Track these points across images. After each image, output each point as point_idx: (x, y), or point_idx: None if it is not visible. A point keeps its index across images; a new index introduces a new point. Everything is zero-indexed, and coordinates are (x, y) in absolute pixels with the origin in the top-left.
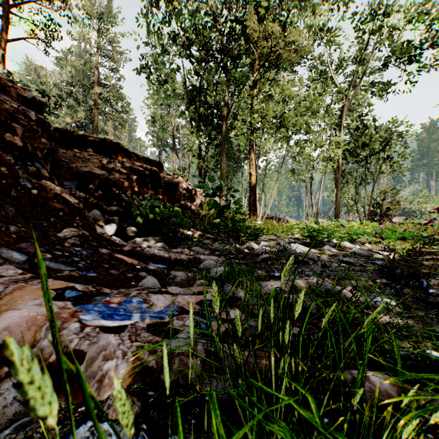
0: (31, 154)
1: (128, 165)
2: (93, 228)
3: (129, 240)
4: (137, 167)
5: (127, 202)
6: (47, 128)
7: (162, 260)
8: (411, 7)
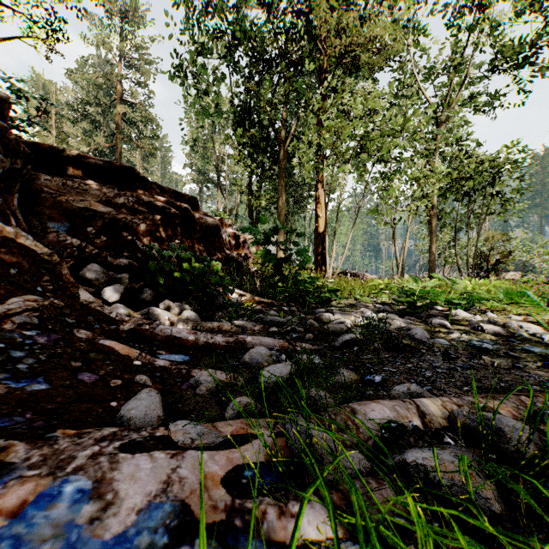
0: None
1: (146, 200)
2: (74, 293)
3: (145, 308)
4: (159, 202)
5: (145, 252)
6: (3, 135)
7: (185, 345)
8: None
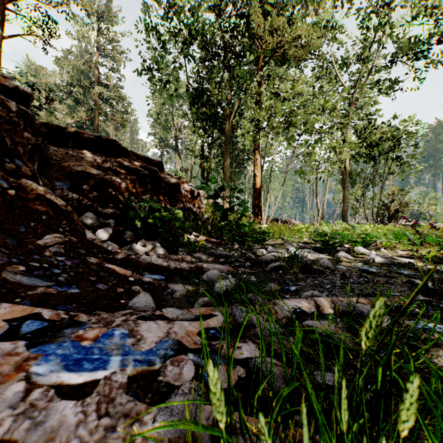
0: (11, 150)
1: (126, 164)
2: (83, 233)
3: (126, 245)
4: (135, 166)
5: (125, 203)
6: (31, 121)
7: (160, 269)
8: (422, 1)
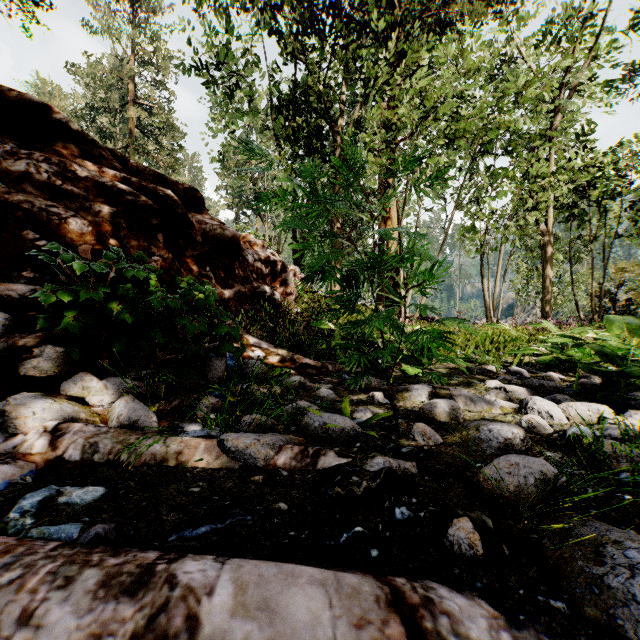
0: None
1: (83, 173)
2: None
3: (39, 389)
4: (111, 179)
5: None
6: None
7: None
8: None
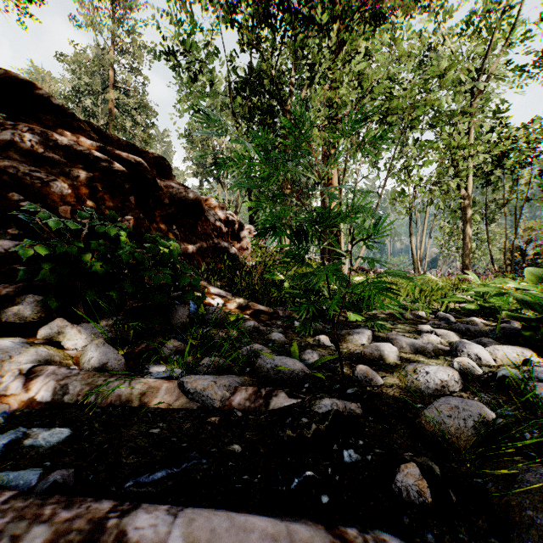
0: None
1: (63, 142)
2: None
3: (21, 334)
4: (87, 148)
5: None
6: None
7: None
8: None
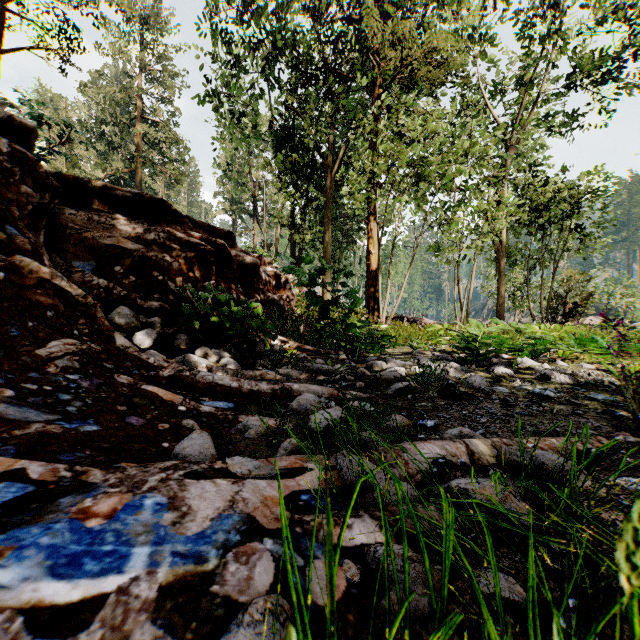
0: (0, 211)
1: (179, 236)
2: (110, 337)
3: (179, 355)
4: (193, 238)
5: (177, 293)
6: (33, 169)
7: (228, 392)
8: None
